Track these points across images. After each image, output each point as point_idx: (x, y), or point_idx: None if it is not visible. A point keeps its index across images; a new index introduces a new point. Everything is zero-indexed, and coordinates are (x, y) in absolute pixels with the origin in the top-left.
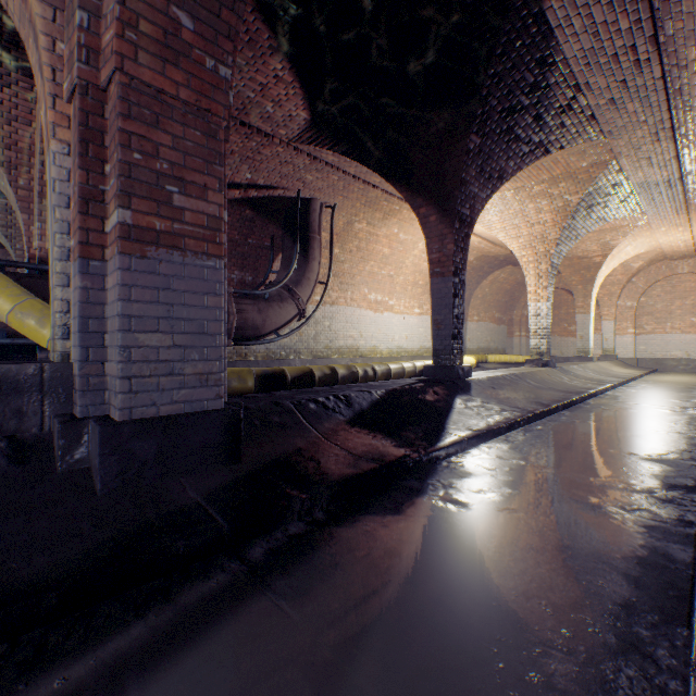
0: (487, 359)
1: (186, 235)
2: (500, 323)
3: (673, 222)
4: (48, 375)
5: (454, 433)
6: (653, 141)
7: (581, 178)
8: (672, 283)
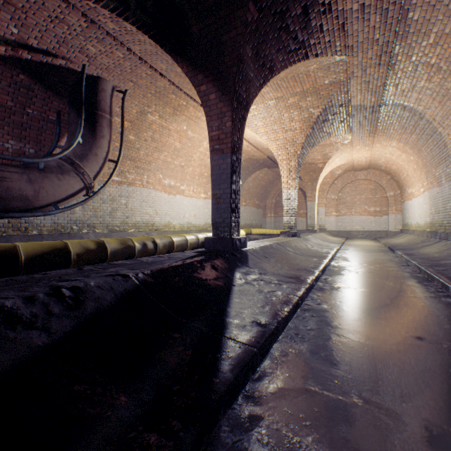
0: (252, 232)
1: None
2: (259, 208)
3: (365, 142)
4: None
5: (238, 338)
6: (376, 65)
7: (322, 95)
8: (355, 185)
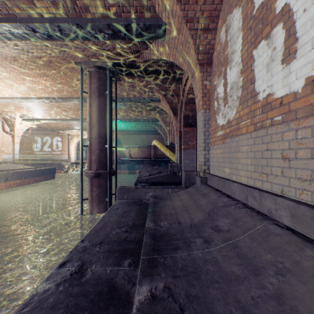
0: None
1: (190, 147)
2: None
3: None
4: (176, 165)
5: None
6: None
7: None
8: None
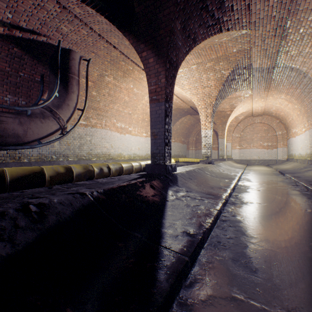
0: (179, 160)
1: None
2: (184, 143)
3: (261, 95)
4: None
5: (172, 247)
6: (272, 36)
7: (231, 60)
8: (253, 127)
